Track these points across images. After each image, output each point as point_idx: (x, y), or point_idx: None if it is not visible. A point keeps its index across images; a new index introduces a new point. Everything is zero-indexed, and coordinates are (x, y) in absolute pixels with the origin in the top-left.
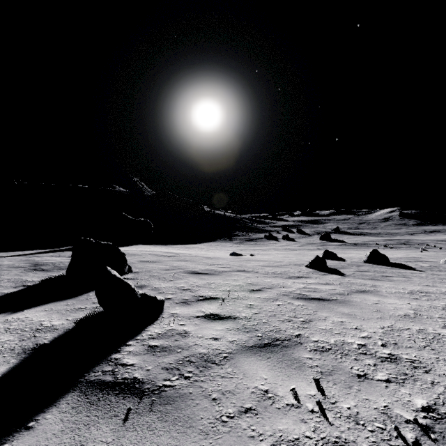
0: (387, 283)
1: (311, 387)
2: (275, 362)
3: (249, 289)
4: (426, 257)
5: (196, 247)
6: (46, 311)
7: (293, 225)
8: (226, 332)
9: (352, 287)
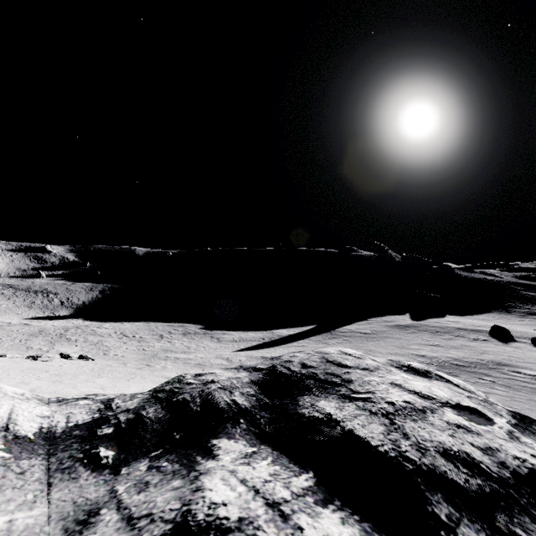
0: None
1: None
2: None
3: None
4: None
5: (489, 320)
6: (518, 343)
7: None
8: None
9: None
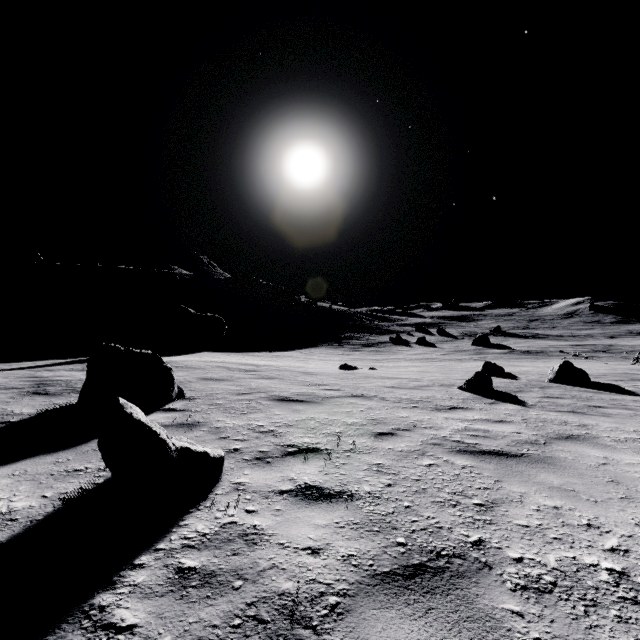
0: (603, 421)
1: None
2: (444, 624)
3: (372, 432)
4: None
5: (289, 356)
6: (13, 477)
7: (431, 323)
8: (335, 531)
9: (547, 428)
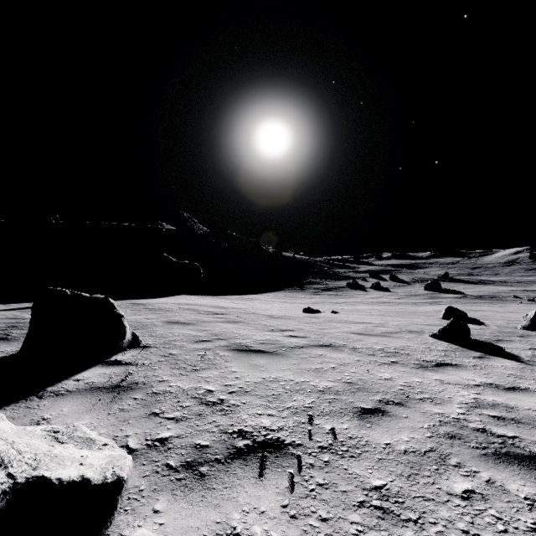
0: None
1: None
2: None
3: (354, 407)
4: None
5: (257, 299)
6: None
7: (383, 270)
8: None
9: None
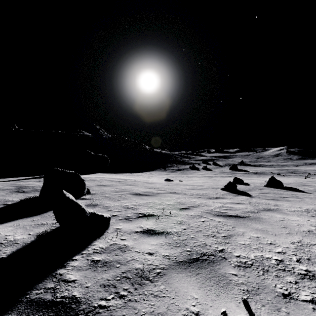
0: (286, 203)
1: (241, 309)
2: (204, 278)
3: (179, 208)
4: (310, 182)
5: (140, 175)
6: (14, 227)
7: (209, 159)
8: (160, 246)
9: (259, 206)
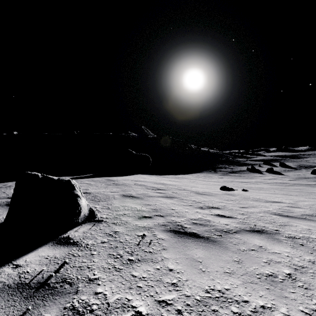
0: None
1: None
2: None
3: None
4: None
5: (185, 178)
6: None
7: (272, 159)
8: None
9: None
